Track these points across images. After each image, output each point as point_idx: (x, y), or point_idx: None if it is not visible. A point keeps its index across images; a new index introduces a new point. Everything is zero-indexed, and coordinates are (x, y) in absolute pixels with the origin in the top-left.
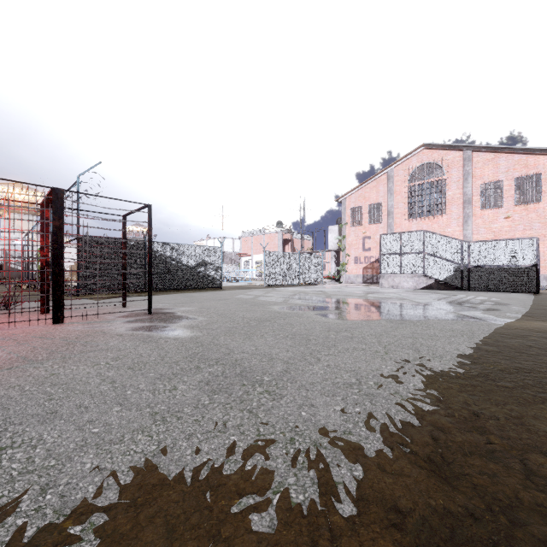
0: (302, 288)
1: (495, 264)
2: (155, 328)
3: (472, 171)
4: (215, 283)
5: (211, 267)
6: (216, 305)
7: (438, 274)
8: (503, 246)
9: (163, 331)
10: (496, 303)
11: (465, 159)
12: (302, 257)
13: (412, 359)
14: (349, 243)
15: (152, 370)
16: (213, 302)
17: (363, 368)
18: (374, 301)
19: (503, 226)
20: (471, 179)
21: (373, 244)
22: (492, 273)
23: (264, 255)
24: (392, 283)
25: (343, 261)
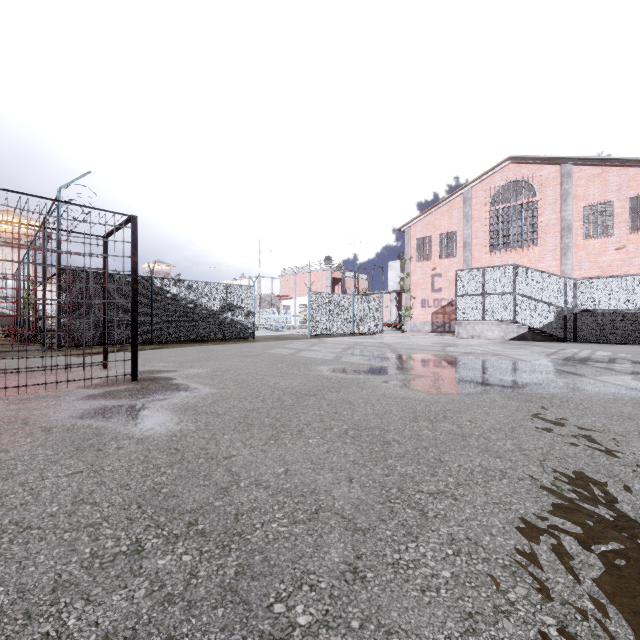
0: (357, 339)
1: (610, 308)
2: (122, 412)
3: (572, 190)
4: (246, 332)
5: (240, 311)
6: (239, 365)
7: (534, 321)
8: (622, 284)
9: (131, 418)
10: (634, 362)
11: (563, 175)
12: (357, 300)
13: (632, 511)
14: (415, 282)
15: (14, 564)
16: (236, 359)
17: (545, 556)
18: (460, 358)
19: (614, 259)
20: (571, 200)
21: (445, 283)
22: (607, 319)
23: (309, 297)
24: (472, 332)
25: (406, 305)
